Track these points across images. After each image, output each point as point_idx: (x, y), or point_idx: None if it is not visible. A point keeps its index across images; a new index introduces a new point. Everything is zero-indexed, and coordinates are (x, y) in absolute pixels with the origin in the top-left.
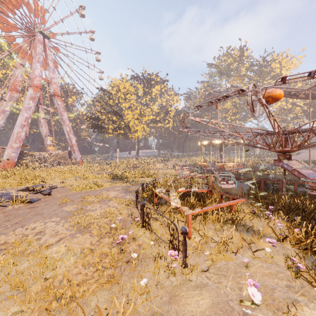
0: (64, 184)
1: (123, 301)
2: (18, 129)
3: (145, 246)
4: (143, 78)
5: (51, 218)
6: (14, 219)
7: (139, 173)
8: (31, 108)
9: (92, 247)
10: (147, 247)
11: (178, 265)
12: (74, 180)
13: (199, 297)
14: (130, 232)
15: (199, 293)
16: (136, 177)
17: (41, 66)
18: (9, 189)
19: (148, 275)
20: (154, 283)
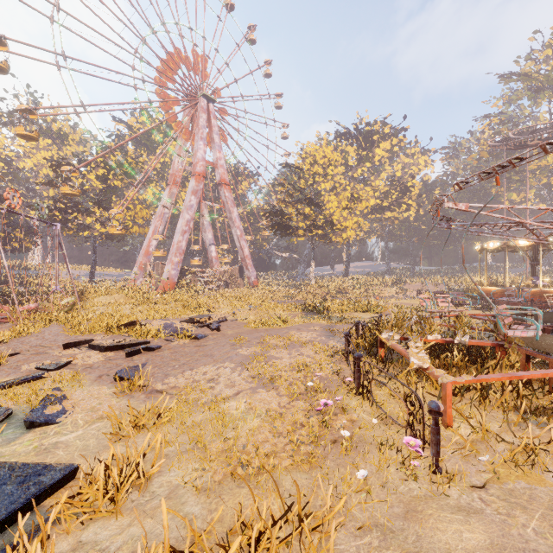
0: (235, 317)
1: (330, 490)
2: (178, 237)
3: (363, 425)
4: (358, 133)
5: (223, 362)
6: (181, 359)
7: (351, 304)
8: (193, 206)
9: (280, 410)
10: (366, 426)
11: (423, 466)
12: (248, 312)
13: (463, 526)
14: (336, 398)
15: (463, 519)
16: (345, 311)
17: (205, 145)
18: (171, 319)
19: (368, 469)
20: (379, 483)
